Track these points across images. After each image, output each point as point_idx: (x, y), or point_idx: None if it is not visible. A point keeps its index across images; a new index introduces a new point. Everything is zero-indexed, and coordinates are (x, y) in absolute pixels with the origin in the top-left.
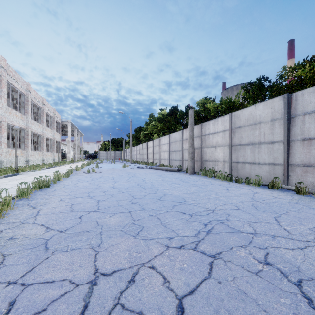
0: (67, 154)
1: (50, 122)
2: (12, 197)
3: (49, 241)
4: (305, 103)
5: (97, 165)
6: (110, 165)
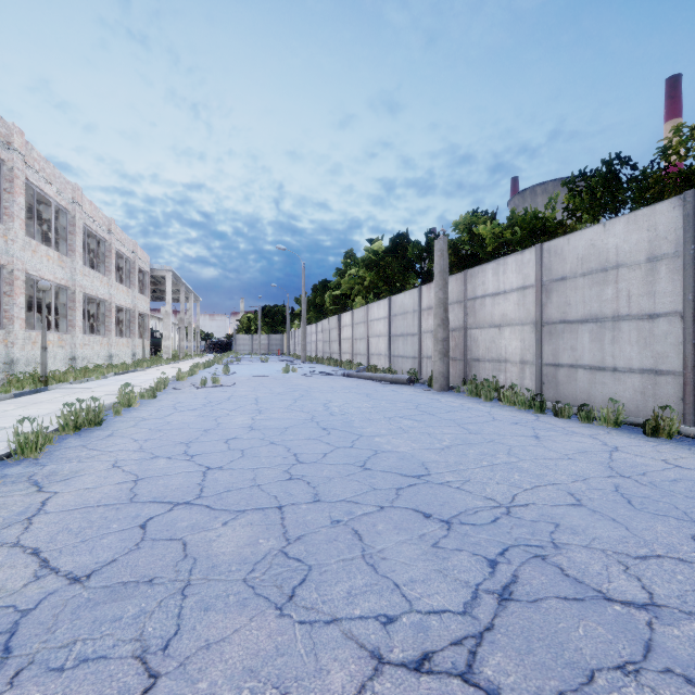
0: (164, 342)
1: (126, 271)
2: None
3: (25, 623)
4: None
5: (227, 368)
6: (258, 366)
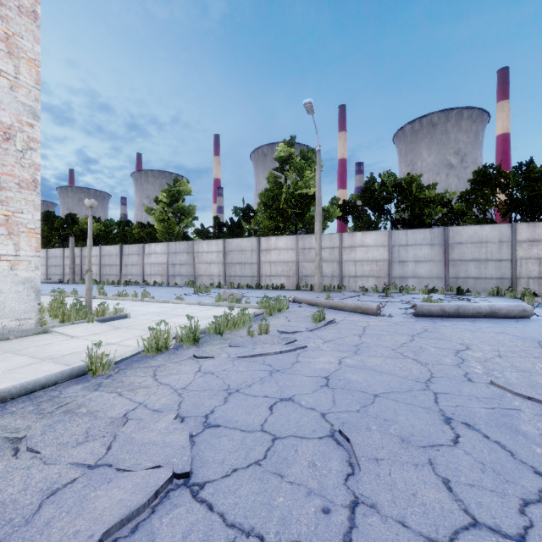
0: None
1: None
2: None
3: None
4: (126, 250)
5: None
6: None
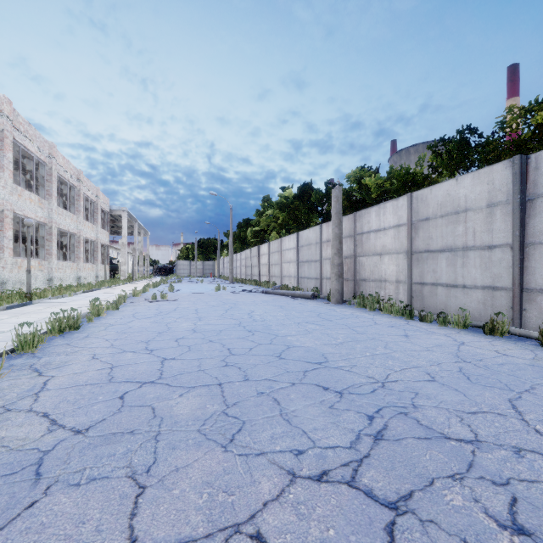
0: (121, 267)
1: (91, 211)
2: (3, 351)
3: (47, 458)
4: None
5: (171, 287)
6: (195, 285)
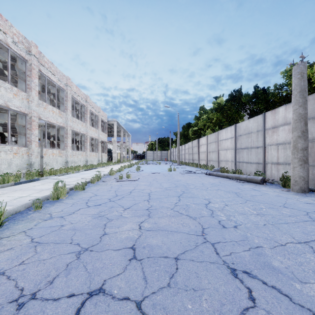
0: (113, 154)
1: (95, 121)
2: None
3: None
4: None
5: (138, 167)
6: (155, 166)
